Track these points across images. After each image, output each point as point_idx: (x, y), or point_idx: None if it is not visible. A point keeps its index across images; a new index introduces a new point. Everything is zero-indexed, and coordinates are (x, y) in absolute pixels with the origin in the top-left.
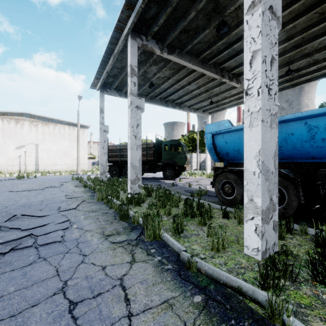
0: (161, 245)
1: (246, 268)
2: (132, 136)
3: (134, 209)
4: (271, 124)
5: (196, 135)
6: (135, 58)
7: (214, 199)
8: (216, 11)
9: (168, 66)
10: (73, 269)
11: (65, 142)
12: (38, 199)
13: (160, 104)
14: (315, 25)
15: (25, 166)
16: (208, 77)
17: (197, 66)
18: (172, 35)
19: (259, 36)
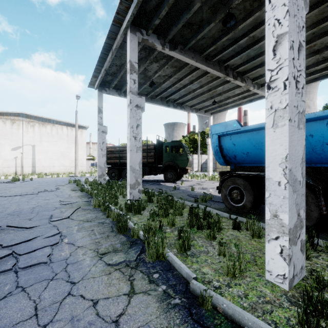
0: (166, 268)
1: (272, 303)
2: (131, 138)
3: (134, 217)
4: (298, 123)
5: (197, 136)
6: (134, 53)
7: (220, 205)
8: (222, 2)
9: (169, 63)
10: (56, 305)
11: (63, 143)
12: (30, 205)
13: (161, 104)
14: (327, 19)
15: (21, 168)
16: (211, 76)
17: (201, 63)
18: (174, 29)
19: (285, 17)
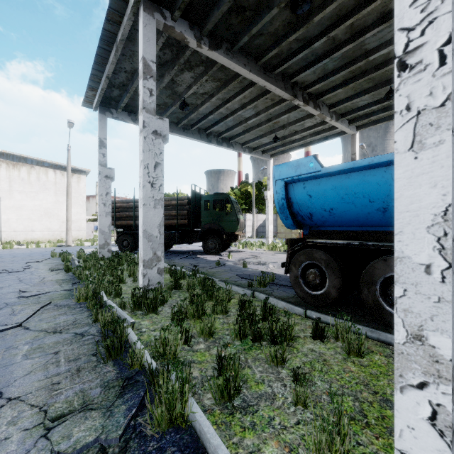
0: (187, 452)
1: None
2: (146, 184)
3: (144, 320)
4: None
5: (251, 188)
6: (151, 47)
7: (287, 292)
8: None
9: (210, 73)
10: None
11: (49, 195)
12: None
13: (199, 138)
14: None
15: None
16: (271, 98)
17: (257, 75)
18: (216, 14)
19: None
